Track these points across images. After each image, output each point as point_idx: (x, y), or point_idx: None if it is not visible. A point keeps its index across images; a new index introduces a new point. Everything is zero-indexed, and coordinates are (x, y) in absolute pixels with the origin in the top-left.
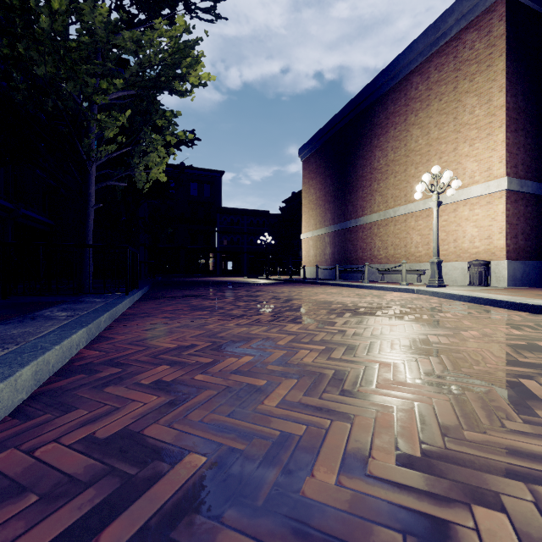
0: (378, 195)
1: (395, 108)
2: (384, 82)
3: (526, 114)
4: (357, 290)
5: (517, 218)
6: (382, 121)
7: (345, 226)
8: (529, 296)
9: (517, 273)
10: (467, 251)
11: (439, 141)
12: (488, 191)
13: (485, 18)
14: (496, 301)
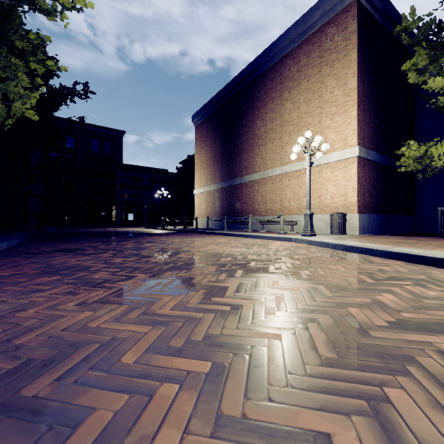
0: (258, 157)
1: (273, 85)
2: (263, 62)
3: (370, 98)
4: (243, 240)
5: (364, 180)
6: (262, 95)
7: (232, 183)
8: (386, 244)
9: (365, 223)
10: (328, 205)
11: (307, 114)
12: (344, 157)
13: (342, 16)
14: (369, 249)
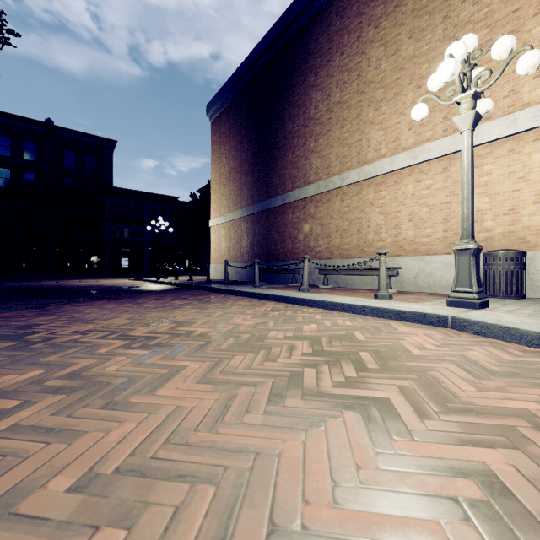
0: (315, 157)
1: (343, 22)
2: None
3: None
4: (301, 316)
5: None
6: (322, 46)
7: (269, 206)
8: None
9: None
10: None
11: (417, 59)
12: (513, 130)
13: None
14: None
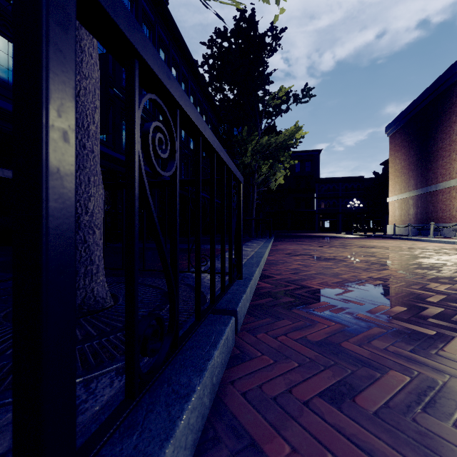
0: (456, 163)
1: None
2: None
3: None
4: (410, 242)
5: None
6: None
7: (426, 191)
8: None
9: None
10: None
11: None
12: None
13: None
14: None
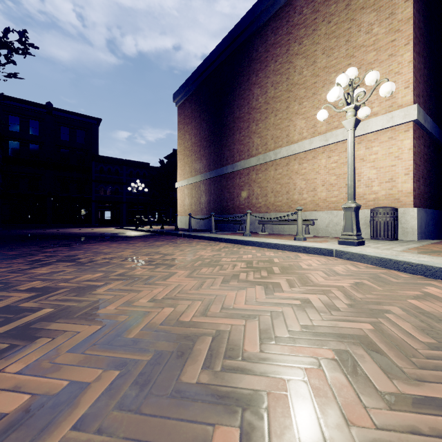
0: (256, 137)
1: (276, 38)
2: (263, 9)
3: (424, 40)
4: (243, 251)
5: (419, 158)
6: (261, 55)
7: (222, 172)
8: None
9: (423, 223)
10: (362, 197)
11: (328, 69)
12: (391, 123)
13: None
14: None
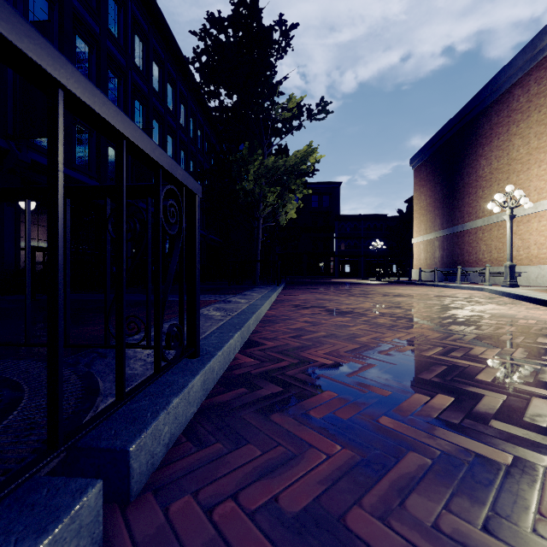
0: (482, 201)
1: (498, 119)
2: (487, 96)
3: None
4: (437, 289)
5: None
6: (486, 131)
7: (453, 231)
8: None
9: None
10: None
11: (538, 150)
12: None
13: None
14: (509, 293)
